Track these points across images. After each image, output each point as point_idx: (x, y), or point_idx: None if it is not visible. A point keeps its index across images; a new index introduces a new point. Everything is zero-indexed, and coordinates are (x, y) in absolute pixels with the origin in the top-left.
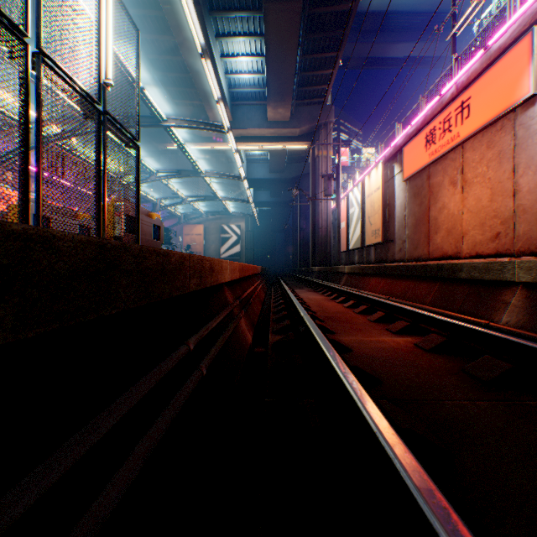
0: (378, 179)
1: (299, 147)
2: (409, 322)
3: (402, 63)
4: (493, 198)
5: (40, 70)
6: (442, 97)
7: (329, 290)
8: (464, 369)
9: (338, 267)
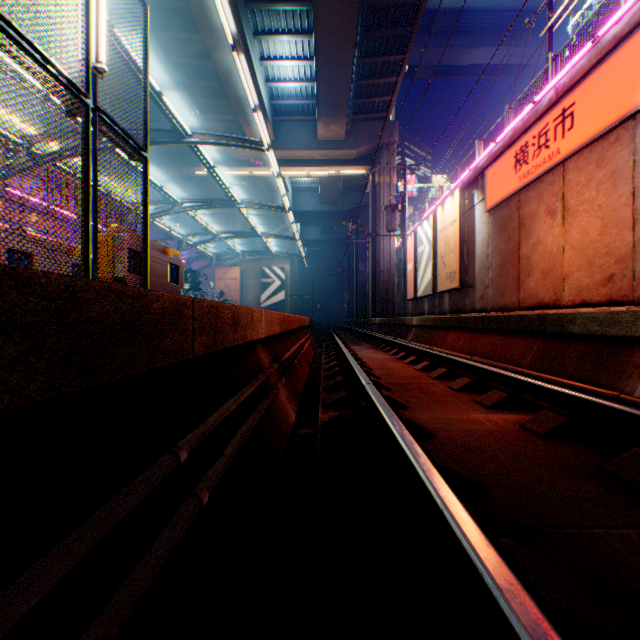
0: (454, 210)
1: (356, 172)
2: (508, 393)
3: (480, 72)
4: (605, 230)
5: None
6: (537, 105)
7: (394, 347)
8: (605, 468)
9: (405, 318)
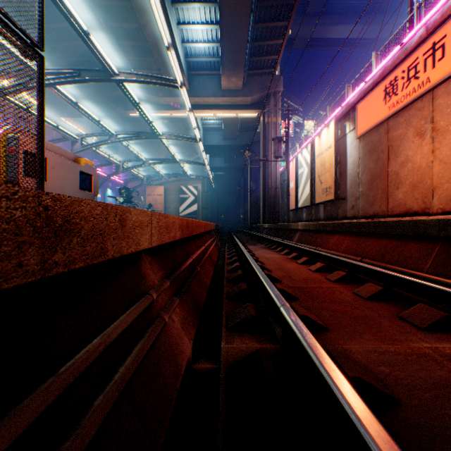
0: (330, 138)
1: (251, 114)
2: (441, 309)
3: (340, 44)
4: None
5: None
6: (407, 43)
7: (284, 248)
8: None
9: (290, 224)
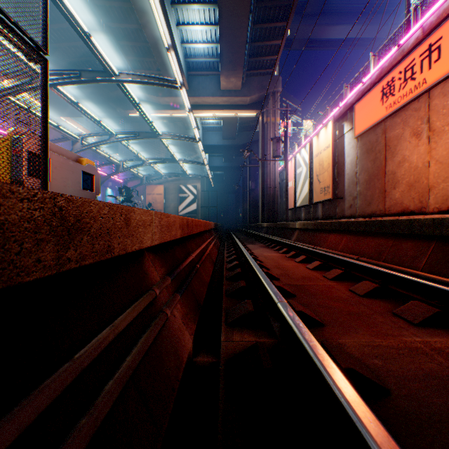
0: (328, 138)
1: (250, 114)
2: (433, 305)
3: (338, 44)
4: None
5: None
6: (404, 45)
7: (283, 247)
8: None
9: (289, 223)
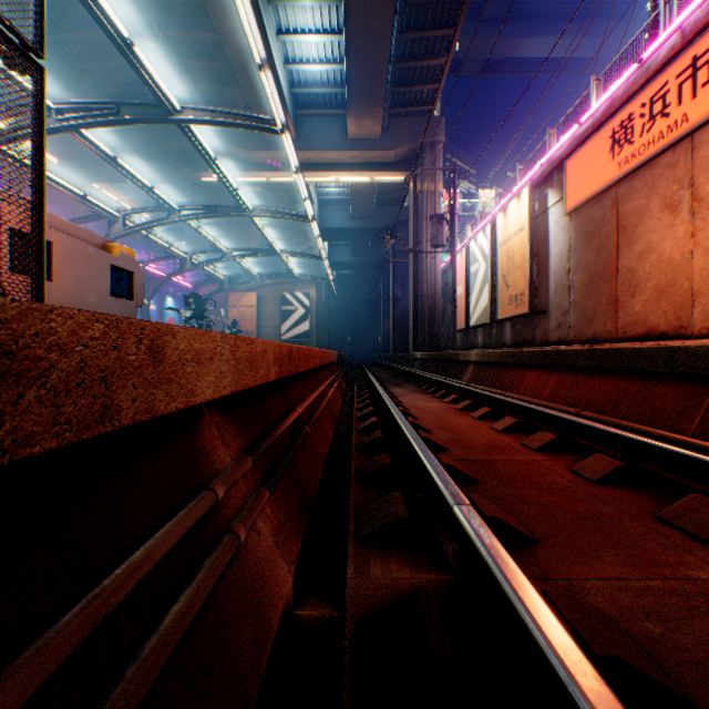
0: (522, 215)
1: (394, 179)
2: None
3: (535, 68)
4: None
5: None
6: (649, 59)
7: (450, 392)
8: None
9: (458, 352)
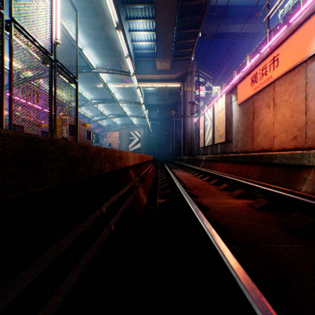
0: (222, 104)
1: (175, 85)
2: (244, 190)
3: (236, 36)
4: (293, 115)
5: (12, 31)
6: (261, 54)
7: (193, 170)
8: (282, 222)
9: (198, 156)
